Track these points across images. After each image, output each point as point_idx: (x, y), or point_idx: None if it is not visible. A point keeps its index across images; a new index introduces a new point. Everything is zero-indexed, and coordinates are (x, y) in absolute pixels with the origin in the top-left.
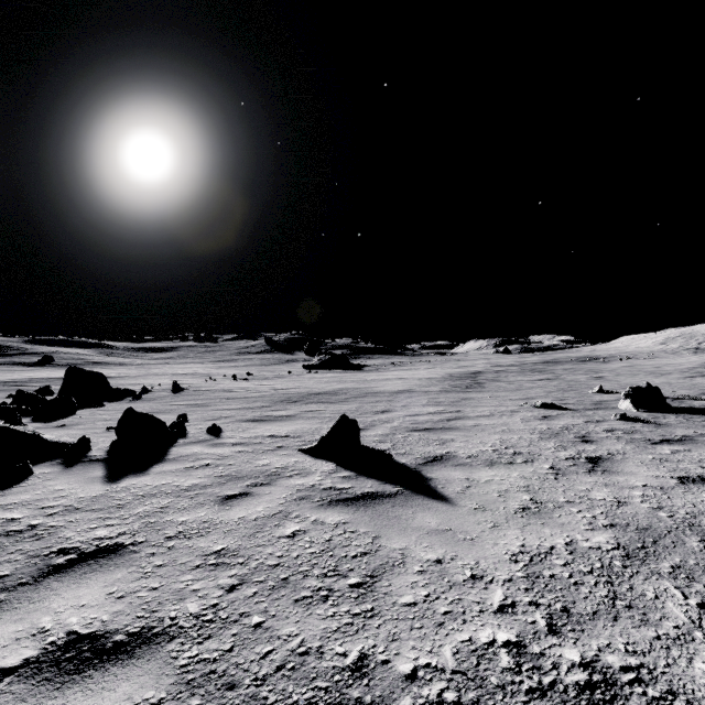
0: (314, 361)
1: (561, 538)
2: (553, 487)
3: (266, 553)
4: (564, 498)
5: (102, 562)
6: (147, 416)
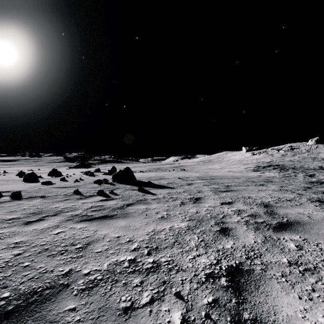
0: (74, 165)
1: None
2: None
3: None
4: None
5: None
6: None
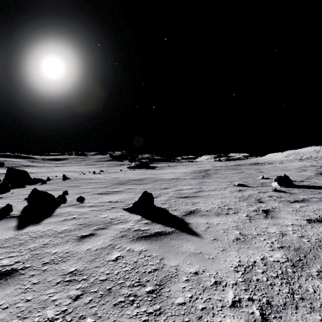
0: (132, 165)
1: (258, 255)
2: (249, 226)
3: (99, 272)
4: (256, 232)
5: (0, 282)
6: (44, 193)
